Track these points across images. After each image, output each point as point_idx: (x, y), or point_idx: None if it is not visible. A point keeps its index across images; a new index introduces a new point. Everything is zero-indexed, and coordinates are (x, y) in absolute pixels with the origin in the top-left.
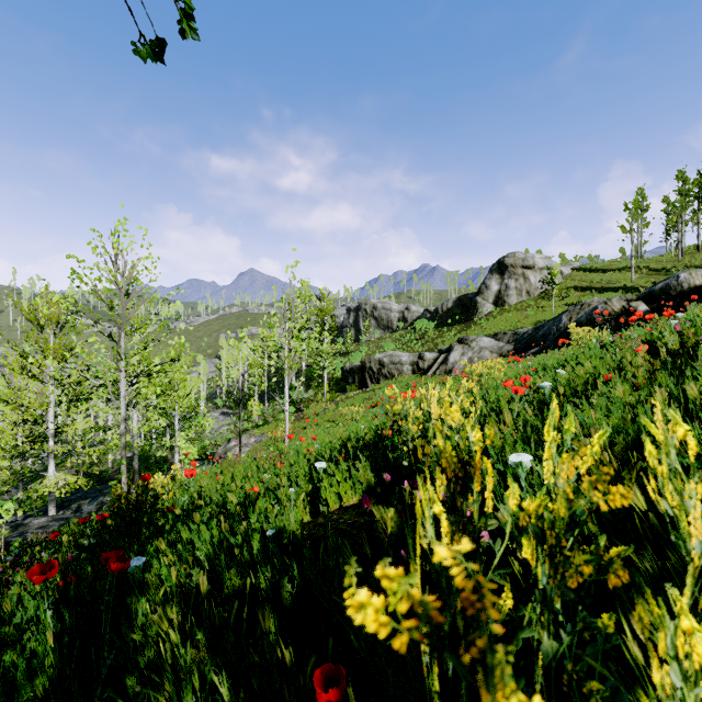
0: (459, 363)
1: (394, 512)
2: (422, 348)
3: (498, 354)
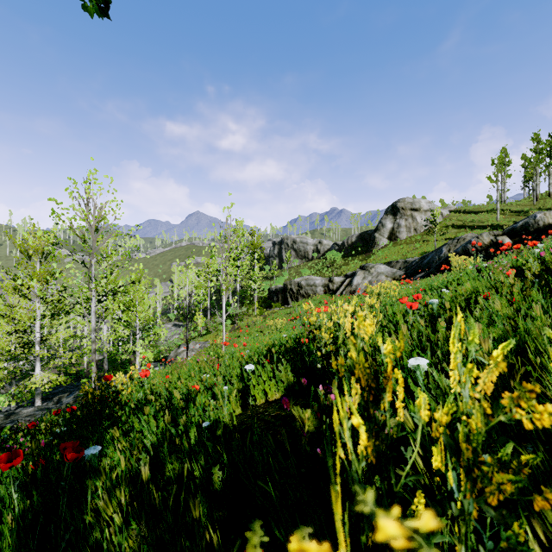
0: (361, 285)
1: (310, 411)
2: (332, 273)
3: (392, 278)
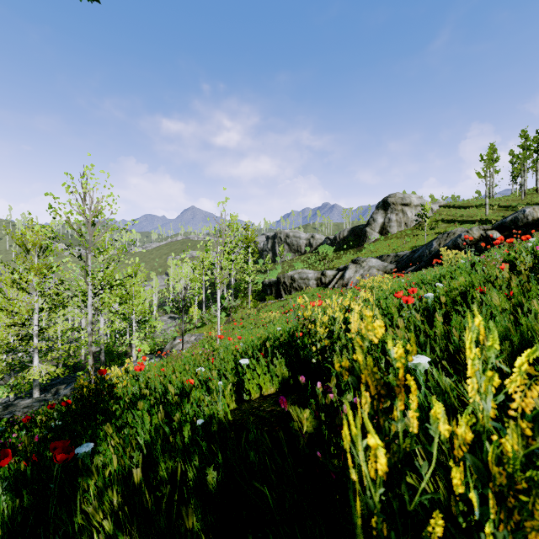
0: (352, 279)
1: (309, 413)
2: (324, 267)
3: (383, 272)
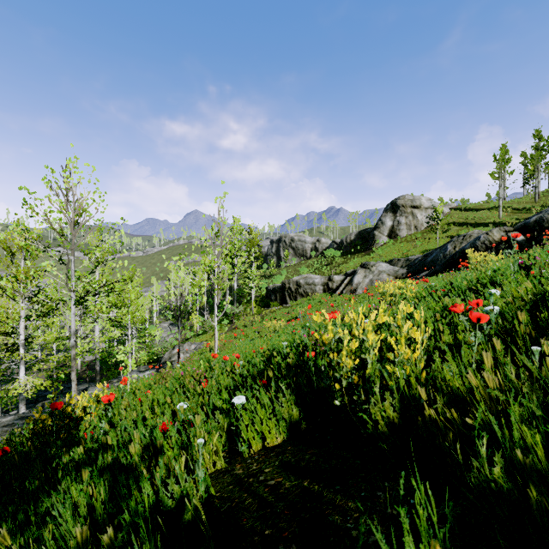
0: (361, 284)
1: None
2: (331, 272)
3: (394, 277)
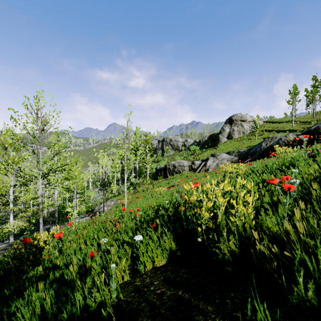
0: (211, 166)
1: None
2: (193, 159)
3: (230, 162)
